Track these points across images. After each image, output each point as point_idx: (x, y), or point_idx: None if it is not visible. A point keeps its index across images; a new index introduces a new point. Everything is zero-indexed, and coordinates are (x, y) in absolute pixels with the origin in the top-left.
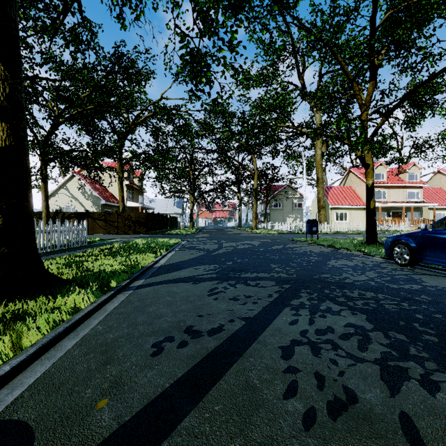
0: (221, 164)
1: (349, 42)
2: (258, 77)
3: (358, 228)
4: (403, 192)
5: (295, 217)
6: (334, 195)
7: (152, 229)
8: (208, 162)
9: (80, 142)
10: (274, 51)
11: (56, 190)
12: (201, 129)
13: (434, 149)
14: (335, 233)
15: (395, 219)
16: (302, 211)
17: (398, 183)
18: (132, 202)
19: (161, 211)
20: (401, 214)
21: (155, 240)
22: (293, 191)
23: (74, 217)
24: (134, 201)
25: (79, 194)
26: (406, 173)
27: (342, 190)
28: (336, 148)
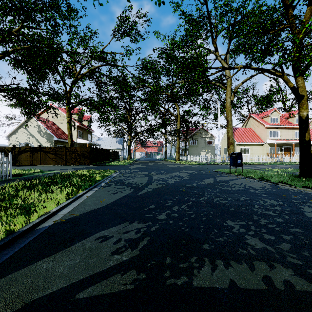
0: (152, 111)
1: (254, 11)
2: (180, 42)
3: (259, 160)
4: (292, 132)
5: (207, 152)
6: (238, 134)
7: (95, 161)
8: (141, 108)
9: (14, 77)
10: (193, 21)
11: (16, 129)
12: (136, 84)
13: (310, 101)
14: (244, 164)
15: (287, 152)
16: (212, 147)
17: (288, 125)
18: (81, 139)
19: (106, 147)
20: (290, 149)
21: (88, 172)
22: (206, 132)
23: (28, 150)
24: (84, 139)
25: (35, 132)
26: (294, 118)
27: (245, 131)
28: (240, 99)
